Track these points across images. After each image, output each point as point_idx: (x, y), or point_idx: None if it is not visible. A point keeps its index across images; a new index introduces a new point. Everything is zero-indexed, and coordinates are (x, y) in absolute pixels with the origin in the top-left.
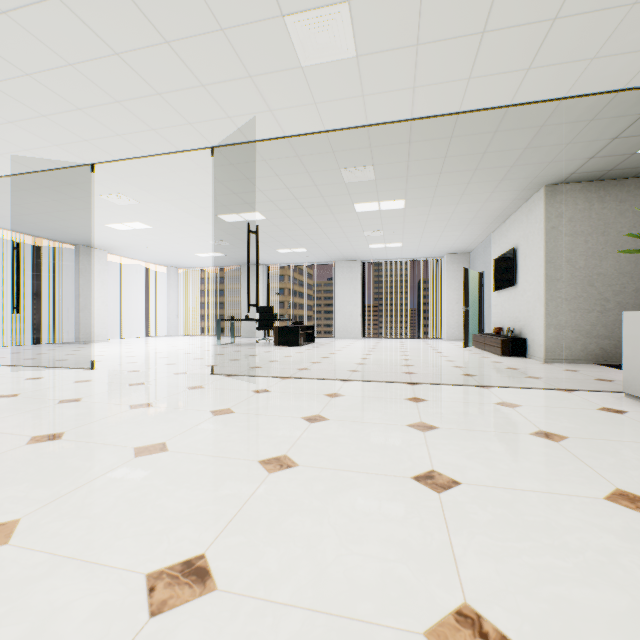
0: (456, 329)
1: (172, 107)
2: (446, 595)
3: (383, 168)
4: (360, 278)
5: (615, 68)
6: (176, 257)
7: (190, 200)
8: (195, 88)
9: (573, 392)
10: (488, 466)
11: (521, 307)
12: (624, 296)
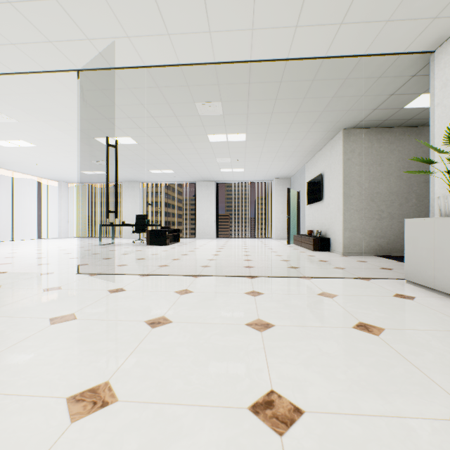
0: (281, 231)
1: (27, 20)
2: None
3: (229, 105)
4: (214, 194)
5: (401, 32)
6: (65, 173)
7: (67, 122)
8: (47, 0)
9: (370, 280)
10: (327, 377)
11: (326, 216)
12: (393, 208)
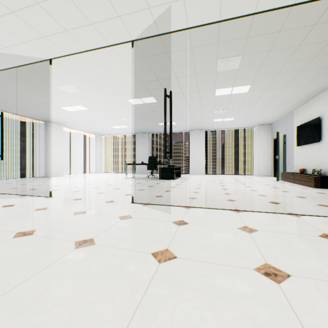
0: (263, 169)
1: None
2: None
3: (248, 58)
4: (204, 140)
5: None
6: (101, 128)
7: (112, 88)
8: None
9: None
10: None
11: (326, 155)
12: None
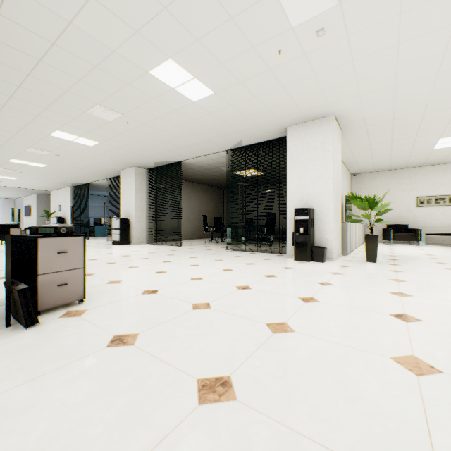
0: None
1: None
2: None
3: None
4: None
5: (41, 189)
6: None
7: None
8: None
9: None
10: None
11: (33, 222)
12: None
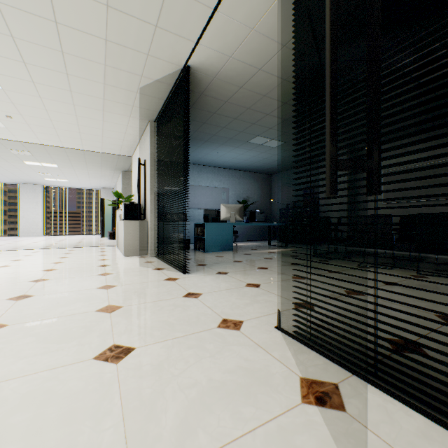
0: (107, 229)
1: None
2: (3, 265)
3: (36, 153)
4: (42, 196)
5: (112, 151)
6: None
7: None
8: None
9: (104, 246)
10: (37, 258)
11: None
12: None
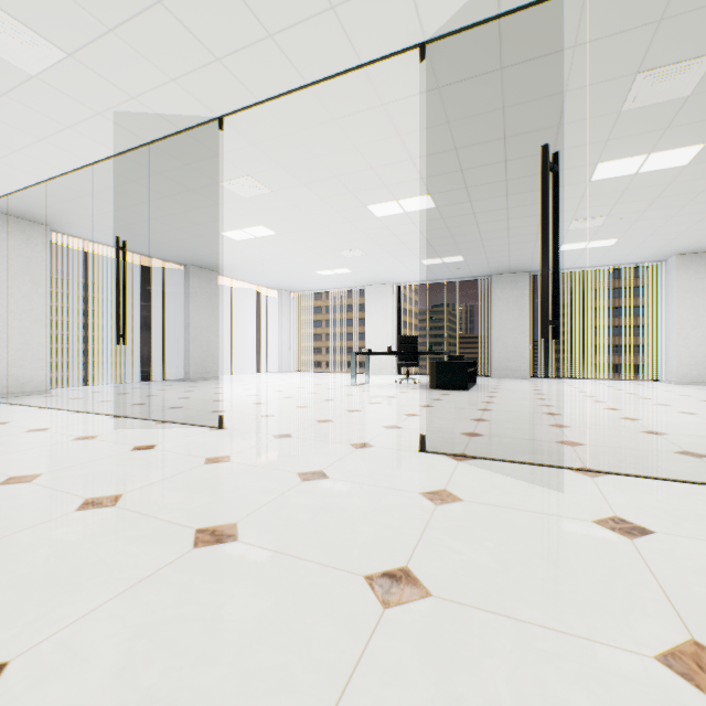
0: (692, 367)
1: None
2: None
3: None
4: (528, 296)
5: None
6: (292, 277)
7: (339, 180)
8: None
9: None
10: None
11: None
12: None
